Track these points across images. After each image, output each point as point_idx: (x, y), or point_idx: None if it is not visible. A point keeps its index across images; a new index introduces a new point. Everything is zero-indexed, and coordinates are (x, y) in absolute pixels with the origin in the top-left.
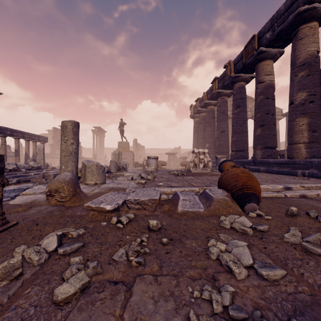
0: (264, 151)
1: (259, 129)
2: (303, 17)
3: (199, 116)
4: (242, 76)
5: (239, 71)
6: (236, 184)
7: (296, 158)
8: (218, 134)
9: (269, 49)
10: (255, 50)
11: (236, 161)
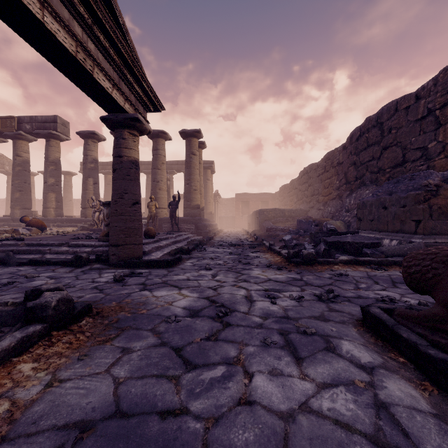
0: (23, 211)
1: (18, 193)
2: (53, 136)
3: None
4: None
5: None
6: (39, 224)
7: (49, 217)
8: None
9: (28, 135)
10: (15, 129)
11: None
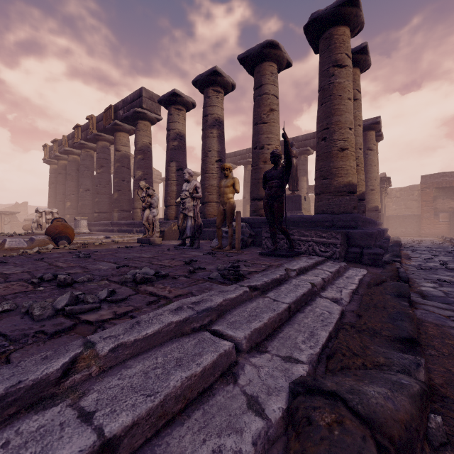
0: (120, 213)
1: (116, 193)
2: (139, 115)
3: (58, 163)
4: (105, 136)
5: (101, 131)
6: (55, 231)
7: (136, 220)
8: (82, 192)
9: (124, 125)
10: (112, 120)
11: (99, 223)
